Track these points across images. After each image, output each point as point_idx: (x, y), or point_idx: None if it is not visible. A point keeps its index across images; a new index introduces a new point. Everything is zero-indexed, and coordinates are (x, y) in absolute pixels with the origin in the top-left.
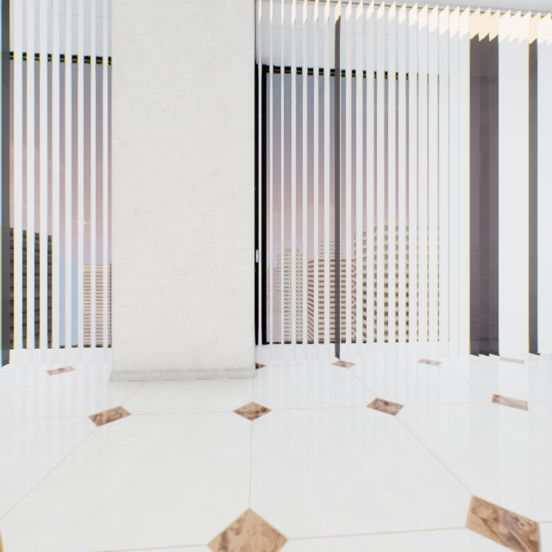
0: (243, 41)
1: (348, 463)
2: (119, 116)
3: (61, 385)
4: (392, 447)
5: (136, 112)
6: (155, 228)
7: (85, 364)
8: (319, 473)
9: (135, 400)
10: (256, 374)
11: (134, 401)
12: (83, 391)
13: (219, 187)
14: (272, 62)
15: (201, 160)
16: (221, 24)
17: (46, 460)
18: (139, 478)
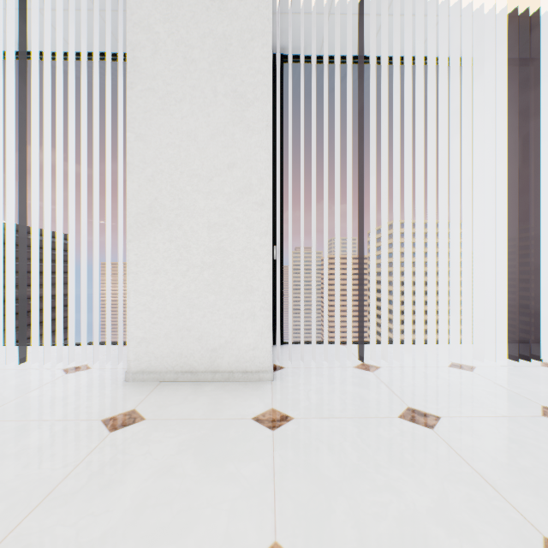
0: (261, 25)
1: (385, 487)
2: (134, 108)
3: (76, 384)
4: (434, 468)
5: (151, 103)
6: (170, 223)
7: (101, 362)
8: (353, 499)
9: (150, 403)
10: (275, 377)
11: (148, 404)
12: (97, 391)
13: (236, 180)
14: (289, 51)
15: (217, 152)
16: (238, 8)
17: (54, 470)
18: (151, 496)
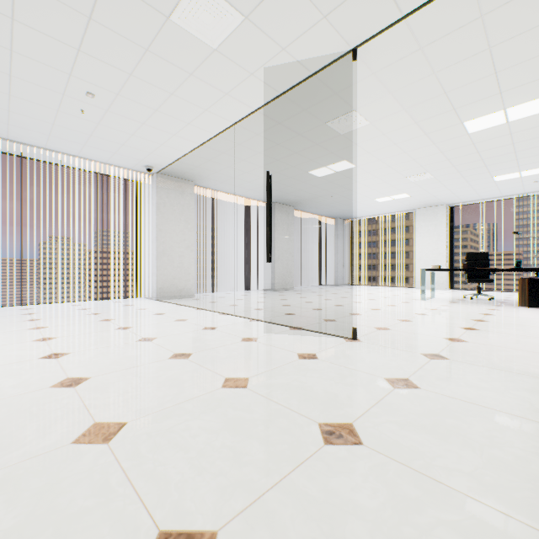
0: None
1: None
2: None
3: None
4: (19, 318)
5: None
6: None
7: None
8: None
9: None
10: None
11: None
12: None
13: None
14: None
15: None
16: None
17: None
18: None
